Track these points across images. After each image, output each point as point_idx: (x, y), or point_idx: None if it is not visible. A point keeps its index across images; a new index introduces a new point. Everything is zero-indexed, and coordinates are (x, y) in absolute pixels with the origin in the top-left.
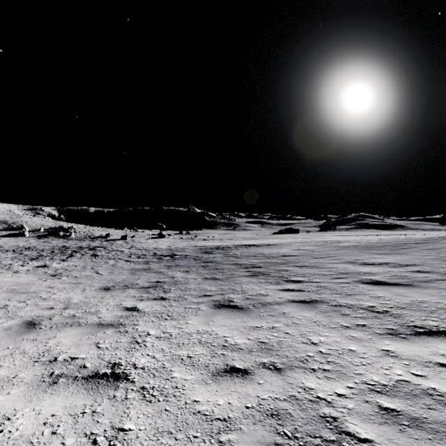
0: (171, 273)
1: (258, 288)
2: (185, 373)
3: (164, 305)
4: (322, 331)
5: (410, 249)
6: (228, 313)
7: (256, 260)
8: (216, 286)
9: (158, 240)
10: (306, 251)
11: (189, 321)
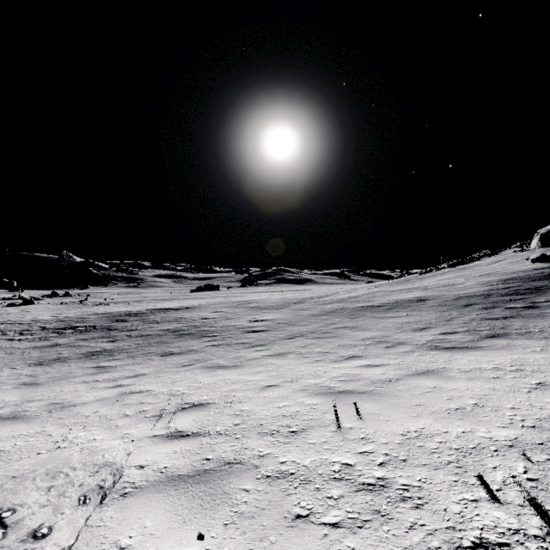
0: (95, 345)
1: (187, 343)
2: (169, 369)
3: (124, 361)
4: (220, 352)
5: (287, 308)
6: (173, 356)
7: (180, 325)
8: (154, 347)
9: (27, 309)
10: (222, 313)
11: (152, 363)
